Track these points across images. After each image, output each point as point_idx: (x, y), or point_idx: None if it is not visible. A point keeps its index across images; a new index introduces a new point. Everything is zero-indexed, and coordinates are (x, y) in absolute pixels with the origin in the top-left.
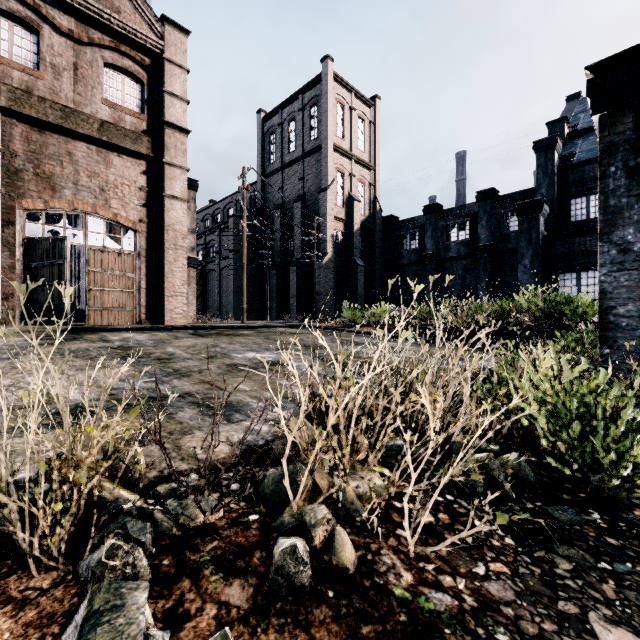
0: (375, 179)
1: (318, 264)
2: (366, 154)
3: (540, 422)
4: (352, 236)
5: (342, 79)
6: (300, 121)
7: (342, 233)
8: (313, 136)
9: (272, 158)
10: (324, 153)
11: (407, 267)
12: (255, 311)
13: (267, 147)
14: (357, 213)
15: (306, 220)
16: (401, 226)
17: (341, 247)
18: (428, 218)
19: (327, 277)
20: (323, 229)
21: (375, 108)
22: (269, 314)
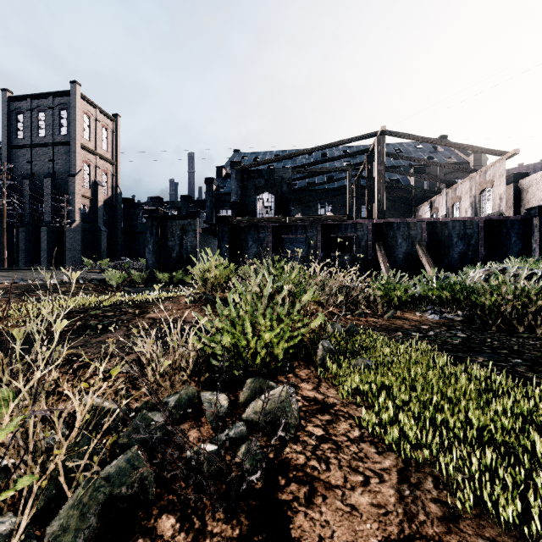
0: (117, 171)
1: (68, 228)
2: (109, 153)
3: (107, 278)
4: (97, 210)
5: (89, 99)
6: (50, 116)
7: (89, 206)
8: (63, 132)
9: (20, 134)
10: (73, 149)
11: (140, 234)
12: (0, 260)
13: (14, 123)
14: (101, 194)
15: (56, 193)
16: (136, 206)
17: (88, 217)
18: (154, 205)
19: (75, 238)
20: (72, 203)
21: (117, 122)
22: (17, 263)
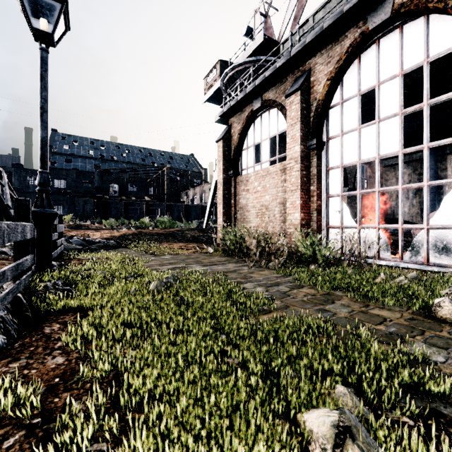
0: None
1: None
2: None
3: None
4: None
5: None
6: None
7: None
8: None
9: None
10: None
11: None
12: None
13: None
14: None
15: None
16: None
17: None
18: None
19: None
20: None
21: None
22: None
